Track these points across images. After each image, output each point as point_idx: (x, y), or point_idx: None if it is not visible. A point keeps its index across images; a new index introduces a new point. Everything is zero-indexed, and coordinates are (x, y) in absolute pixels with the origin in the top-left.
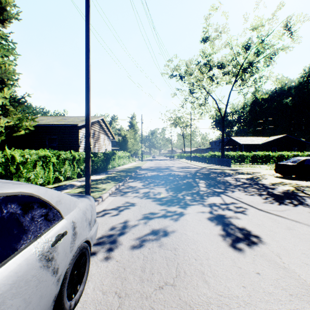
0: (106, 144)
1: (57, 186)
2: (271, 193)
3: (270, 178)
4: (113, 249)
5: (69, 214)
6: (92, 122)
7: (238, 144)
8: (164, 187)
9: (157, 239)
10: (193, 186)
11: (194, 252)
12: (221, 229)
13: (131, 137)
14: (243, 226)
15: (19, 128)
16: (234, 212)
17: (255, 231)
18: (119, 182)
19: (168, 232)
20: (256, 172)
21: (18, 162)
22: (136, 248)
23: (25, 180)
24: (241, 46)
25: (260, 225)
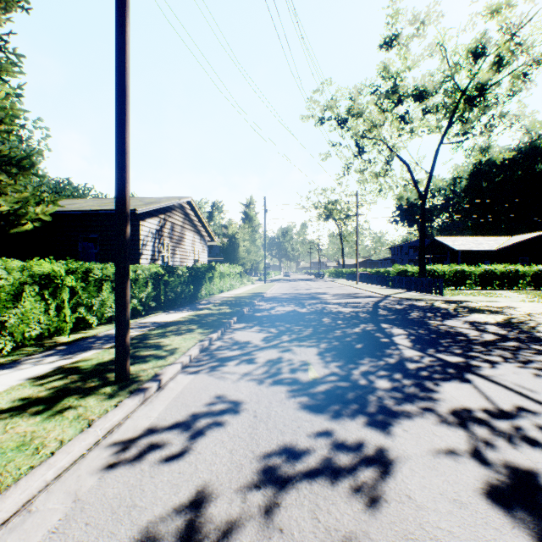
0: (198, 251)
1: (76, 339)
2: None
3: None
4: None
5: None
6: (169, 207)
7: (449, 250)
8: (315, 346)
9: None
10: (384, 345)
11: None
12: None
13: (244, 238)
14: None
15: (21, 218)
16: None
17: None
18: (214, 330)
19: None
20: (507, 308)
21: None
22: None
23: None
24: (466, 49)
25: None
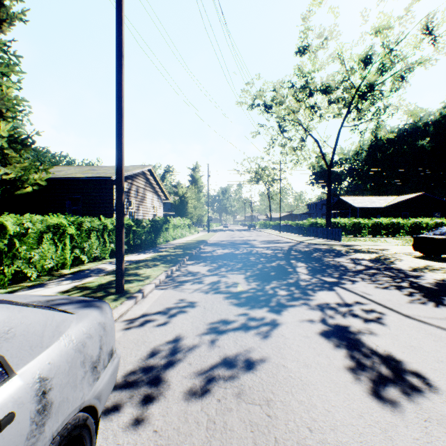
0: (156, 207)
1: (77, 271)
2: (416, 285)
3: (406, 258)
4: (151, 401)
5: (34, 359)
6: (134, 174)
7: (350, 207)
8: (243, 274)
9: (233, 378)
10: (289, 272)
11: (305, 410)
12: (347, 357)
13: (192, 197)
14: (387, 351)
15: (24, 183)
16: (363, 321)
17: (410, 361)
18: (173, 265)
19: (253, 363)
20: (383, 250)
21: (11, 234)
22: (194, 399)
23: (23, 263)
24: (358, 59)
25: (417, 348)
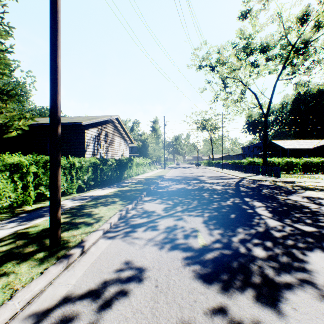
0: (123, 149)
1: (36, 208)
2: None
3: None
4: None
5: None
6: (104, 121)
7: (281, 149)
8: (201, 216)
9: None
10: (251, 215)
11: None
12: None
13: (152, 142)
14: None
15: (9, 128)
16: None
17: None
18: (130, 202)
19: None
20: None
21: None
22: None
23: None
24: (296, 17)
25: None
